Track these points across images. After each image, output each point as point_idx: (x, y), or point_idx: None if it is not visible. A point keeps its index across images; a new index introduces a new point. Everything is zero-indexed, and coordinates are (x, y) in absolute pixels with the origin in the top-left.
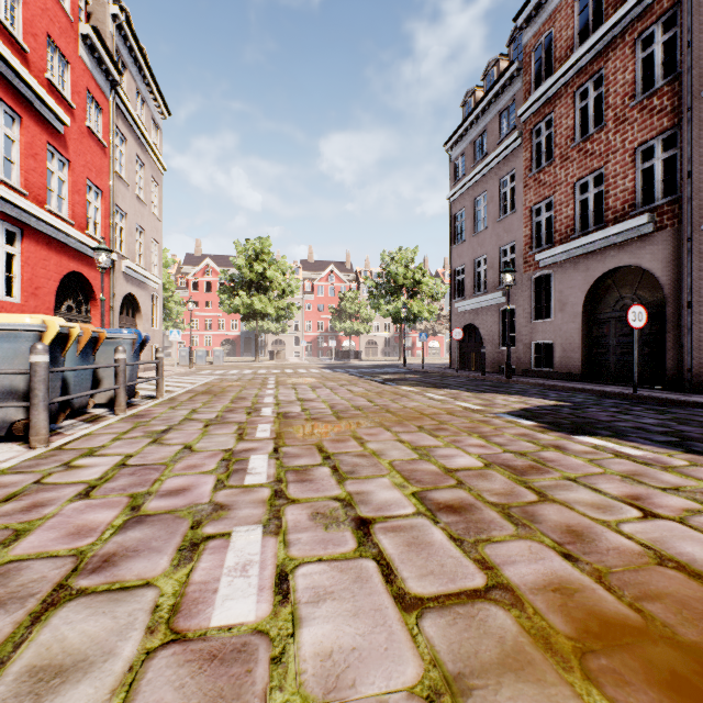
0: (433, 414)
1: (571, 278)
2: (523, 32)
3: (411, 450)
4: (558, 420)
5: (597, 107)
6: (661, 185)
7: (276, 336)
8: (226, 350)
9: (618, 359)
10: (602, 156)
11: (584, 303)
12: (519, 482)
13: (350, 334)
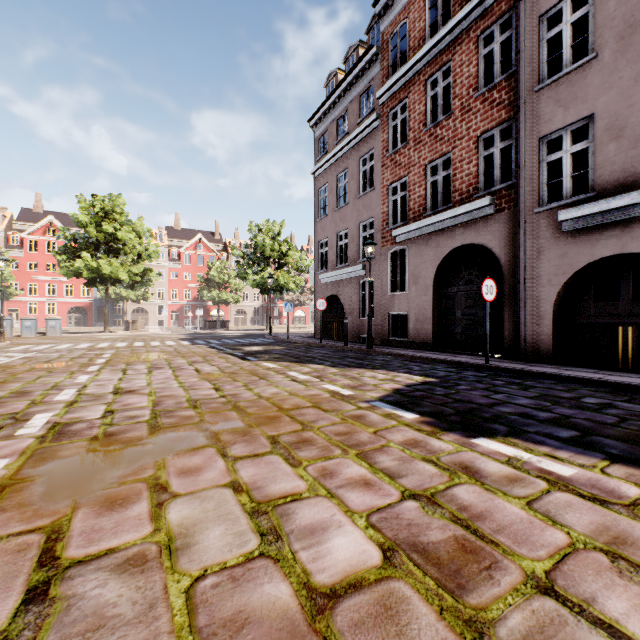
0: (294, 409)
1: (424, 254)
2: (381, 19)
3: (248, 520)
4: (439, 407)
5: (443, 99)
6: (500, 171)
7: (137, 304)
8: (75, 319)
9: (464, 330)
10: (450, 141)
11: (435, 277)
12: (469, 635)
13: (219, 303)
